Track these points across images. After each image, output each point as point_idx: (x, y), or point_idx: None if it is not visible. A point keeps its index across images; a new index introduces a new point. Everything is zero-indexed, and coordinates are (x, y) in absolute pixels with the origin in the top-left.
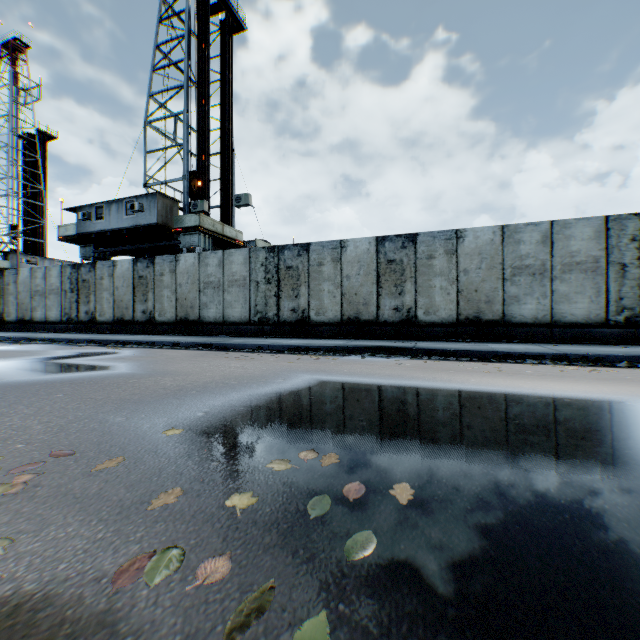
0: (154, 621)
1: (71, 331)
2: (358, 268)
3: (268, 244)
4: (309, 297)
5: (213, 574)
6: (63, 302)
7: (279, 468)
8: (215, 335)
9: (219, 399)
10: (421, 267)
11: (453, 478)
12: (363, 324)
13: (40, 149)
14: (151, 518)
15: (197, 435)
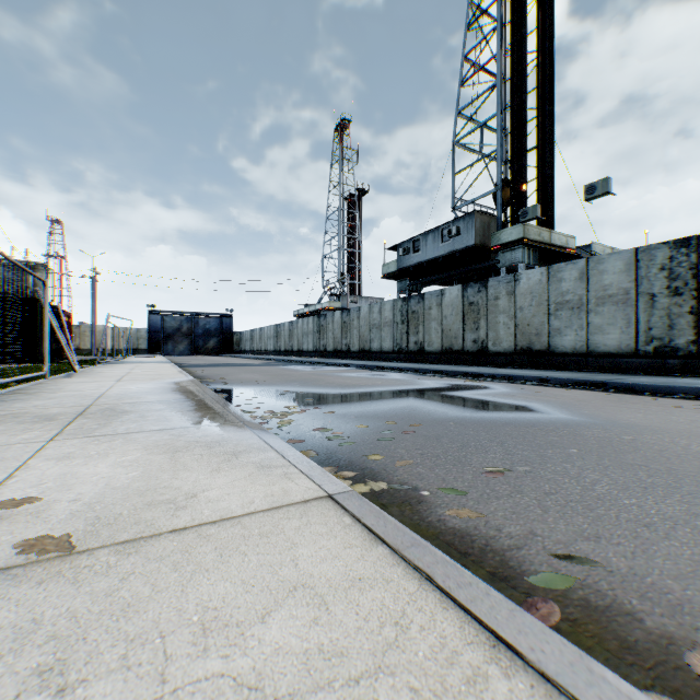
0: None
1: (401, 360)
2: None
3: (607, 247)
4: None
5: None
6: (394, 333)
7: None
8: (574, 370)
9: None
10: None
11: None
12: None
13: (357, 205)
14: None
15: None
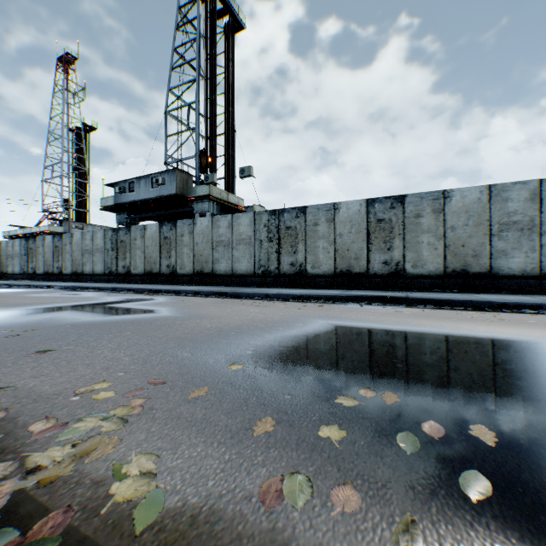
0: (320, 544)
1: (112, 281)
2: (350, 227)
3: (264, 208)
4: (306, 253)
5: (348, 502)
6: (106, 258)
7: (348, 404)
8: (225, 285)
9: (258, 339)
10: (409, 225)
11: (525, 422)
12: (354, 276)
13: (84, 139)
14: (261, 444)
15: (258, 370)
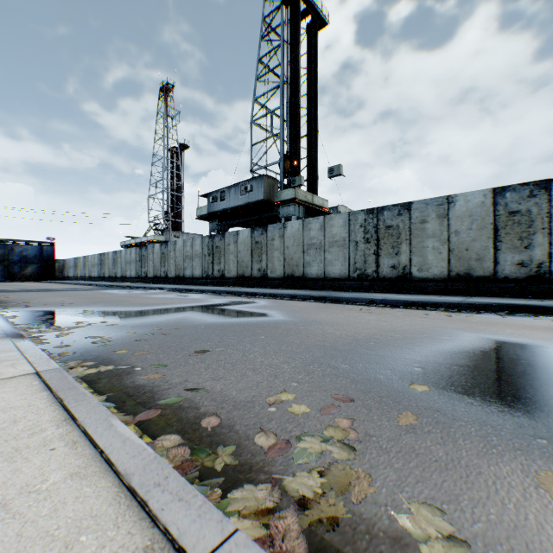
0: None
1: (208, 284)
2: (469, 223)
3: (348, 209)
4: (410, 254)
5: None
6: (203, 263)
7: None
8: (317, 289)
9: (411, 353)
10: None
11: None
12: (475, 280)
13: (180, 156)
14: None
15: (454, 395)
